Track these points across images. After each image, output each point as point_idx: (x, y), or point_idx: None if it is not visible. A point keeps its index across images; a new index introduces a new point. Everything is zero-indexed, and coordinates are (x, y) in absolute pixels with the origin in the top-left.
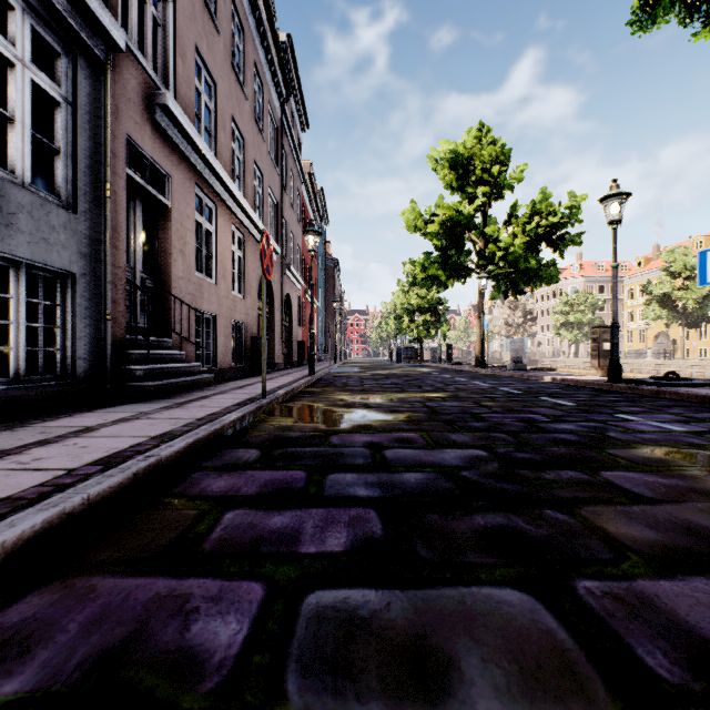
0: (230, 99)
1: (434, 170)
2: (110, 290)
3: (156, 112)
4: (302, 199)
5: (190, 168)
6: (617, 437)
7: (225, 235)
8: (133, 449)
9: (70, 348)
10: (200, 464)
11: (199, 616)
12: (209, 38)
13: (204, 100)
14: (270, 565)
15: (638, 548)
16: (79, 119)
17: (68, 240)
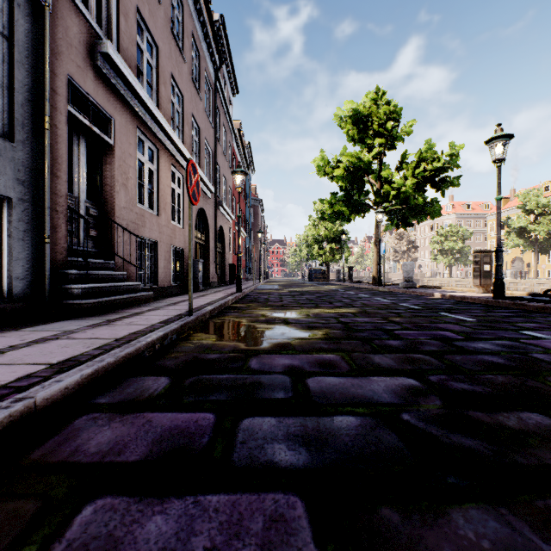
0: (170, 60)
1: (339, 125)
2: (49, 215)
3: (98, 59)
4: (233, 150)
5: (132, 113)
6: (545, 359)
7: (166, 174)
8: (14, 385)
9: (7, 269)
10: (95, 400)
11: None
12: (150, 4)
13: (146, 57)
14: None
15: None
16: (16, 53)
17: (3, 166)
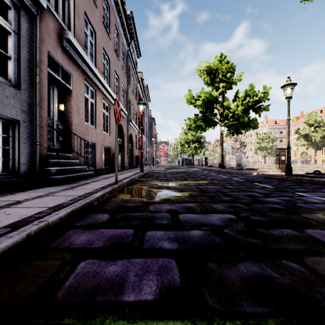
0: (102, 39)
1: (199, 75)
2: (38, 129)
3: (64, 42)
4: (137, 89)
5: (82, 71)
6: (303, 206)
7: (100, 105)
8: (35, 216)
9: (17, 159)
10: (74, 224)
11: None
12: (91, 9)
13: (89, 39)
14: (99, 315)
15: None
16: (21, 42)
17: (15, 103)
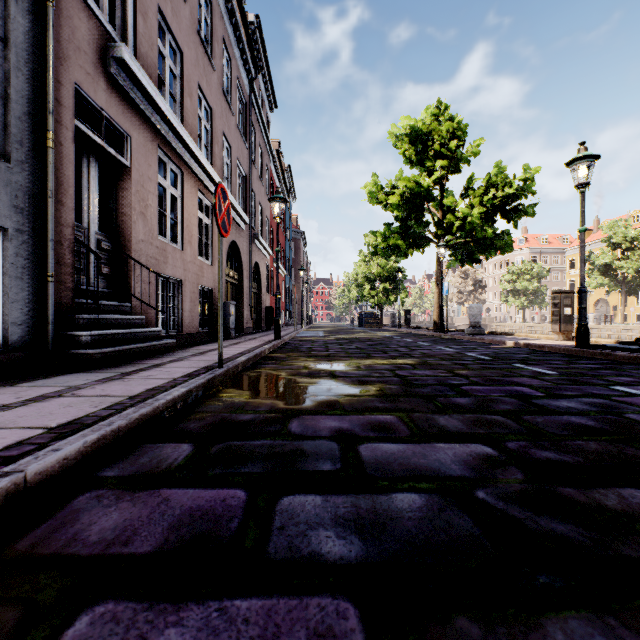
0: (196, 67)
1: (394, 145)
2: (52, 248)
3: (112, 65)
4: (270, 174)
5: (152, 129)
6: None
7: (192, 201)
8: (2, 455)
9: (2, 312)
10: (101, 473)
11: None
12: (173, 2)
13: (169, 64)
14: None
15: None
16: (13, 57)
17: None
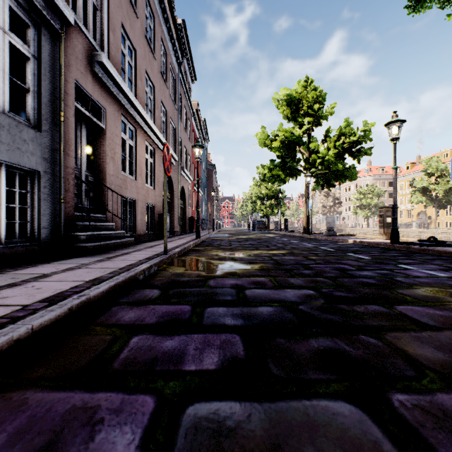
0: (144, 60)
1: (276, 107)
2: (63, 182)
3: (95, 66)
4: (192, 125)
5: (118, 103)
6: (402, 281)
7: (141, 148)
8: (72, 290)
9: (36, 221)
10: (118, 300)
11: (102, 426)
12: (130, 19)
13: (128, 60)
14: (161, 380)
15: (432, 366)
16: (42, 69)
17: (35, 149)
